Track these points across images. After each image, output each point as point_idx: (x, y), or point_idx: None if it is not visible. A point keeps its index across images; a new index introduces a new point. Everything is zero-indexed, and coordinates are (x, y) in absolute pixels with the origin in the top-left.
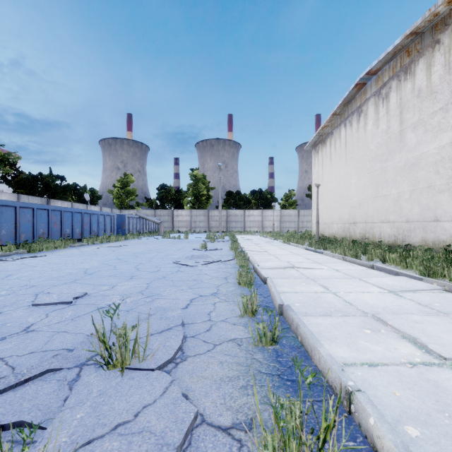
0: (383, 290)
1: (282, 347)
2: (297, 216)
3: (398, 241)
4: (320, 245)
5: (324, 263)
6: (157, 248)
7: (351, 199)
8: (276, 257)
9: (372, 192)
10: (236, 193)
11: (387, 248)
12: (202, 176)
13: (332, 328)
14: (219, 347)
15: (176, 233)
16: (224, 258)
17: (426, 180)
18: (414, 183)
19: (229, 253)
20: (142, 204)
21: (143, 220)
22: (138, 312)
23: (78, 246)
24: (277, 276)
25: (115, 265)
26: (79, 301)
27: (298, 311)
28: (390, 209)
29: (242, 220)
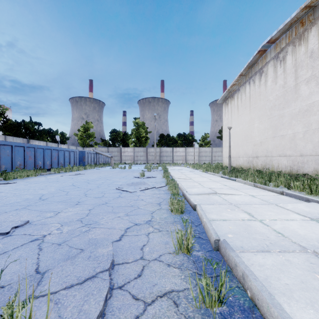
0: (304, 217)
1: (230, 309)
2: (211, 152)
3: (293, 171)
4: (233, 174)
5: (239, 189)
6: (107, 176)
7: (254, 139)
8: (199, 184)
9: (271, 133)
10: (166, 136)
11: (289, 177)
12: (142, 123)
13: (280, 272)
14: (151, 310)
15: (123, 164)
16: (158, 185)
17: (318, 122)
18: (307, 126)
19: (162, 180)
20: (99, 143)
21: (99, 155)
22: (69, 246)
23: (46, 175)
24: (204, 202)
25: (68, 191)
26: (16, 232)
27: (233, 244)
28: (287, 146)
29: (171, 155)
